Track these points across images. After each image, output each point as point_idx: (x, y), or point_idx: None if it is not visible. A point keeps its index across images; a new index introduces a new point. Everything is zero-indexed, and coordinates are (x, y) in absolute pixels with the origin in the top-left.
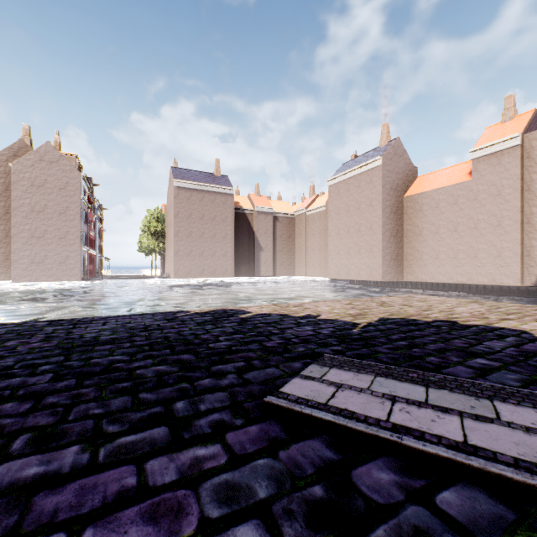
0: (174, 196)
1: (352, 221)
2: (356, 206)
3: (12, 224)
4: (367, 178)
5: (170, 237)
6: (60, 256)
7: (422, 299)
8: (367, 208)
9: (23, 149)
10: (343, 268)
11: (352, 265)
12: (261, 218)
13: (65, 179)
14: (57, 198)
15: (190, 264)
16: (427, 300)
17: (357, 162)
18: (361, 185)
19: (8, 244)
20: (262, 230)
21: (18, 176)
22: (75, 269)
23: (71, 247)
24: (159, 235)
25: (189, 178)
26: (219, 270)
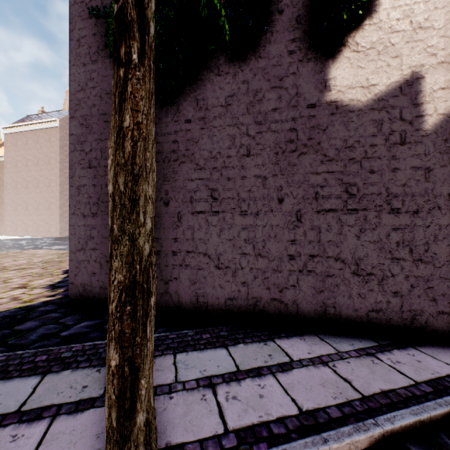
0: None
1: (31, 176)
2: (35, 162)
3: None
4: (46, 136)
5: None
6: None
7: (21, 254)
8: (46, 165)
9: None
10: (21, 225)
11: (31, 221)
12: None
13: None
14: None
15: None
16: (18, 255)
17: (40, 118)
18: (40, 141)
19: None
20: None
21: None
22: None
23: None
24: None
25: None
26: None
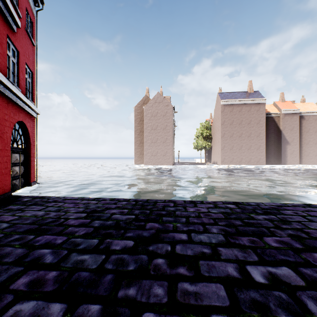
0: (221, 111)
1: None
2: None
3: (144, 136)
4: None
5: (217, 138)
6: (163, 152)
7: None
8: None
9: (146, 100)
10: None
11: None
12: (287, 119)
13: (165, 110)
14: (162, 121)
15: (231, 155)
16: None
17: None
18: None
19: (141, 147)
20: (288, 128)
21: (146, 112)
22: (170, 159)
23: (168, 147)
24: (207, 138)
25: (230, 97)
26: (253, 159)
